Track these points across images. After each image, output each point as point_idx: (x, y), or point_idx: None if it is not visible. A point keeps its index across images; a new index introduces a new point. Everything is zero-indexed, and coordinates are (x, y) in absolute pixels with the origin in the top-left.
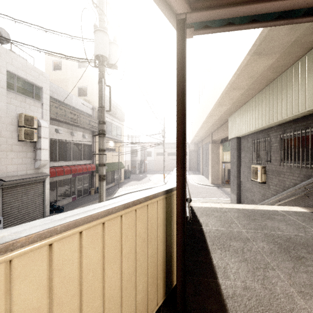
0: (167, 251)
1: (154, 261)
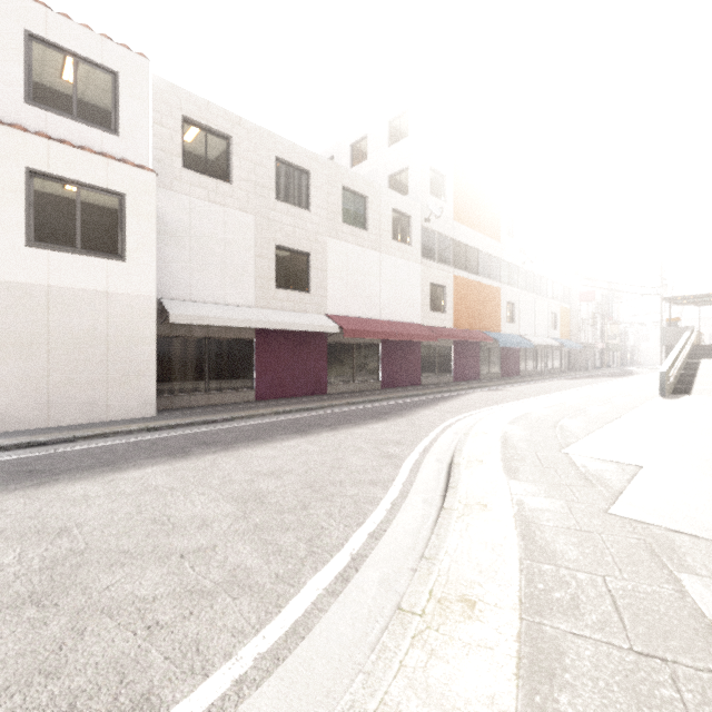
0: (696, 340)
1: (694, 340)
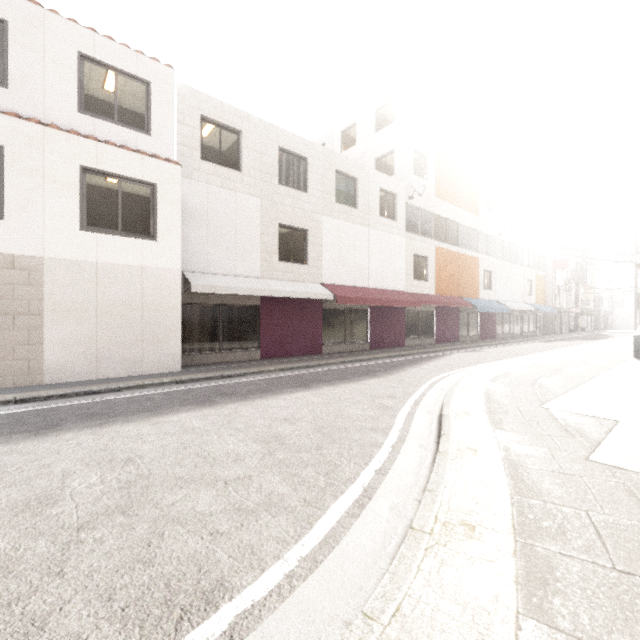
0: None
1: None
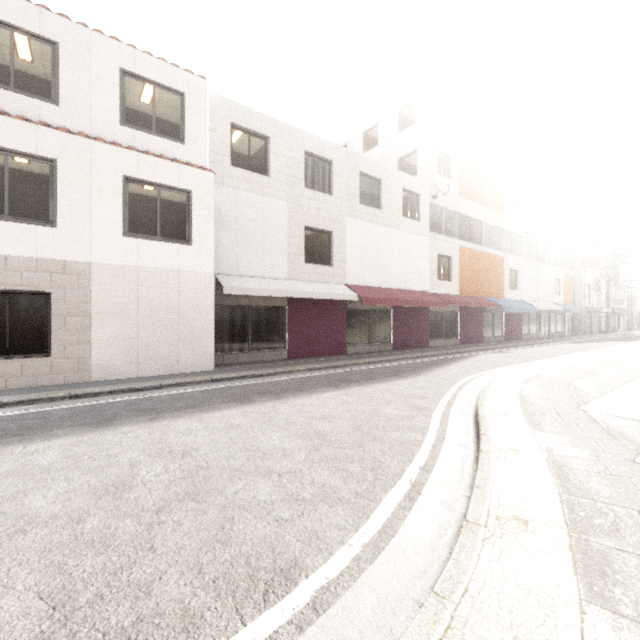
0: None
1: None
